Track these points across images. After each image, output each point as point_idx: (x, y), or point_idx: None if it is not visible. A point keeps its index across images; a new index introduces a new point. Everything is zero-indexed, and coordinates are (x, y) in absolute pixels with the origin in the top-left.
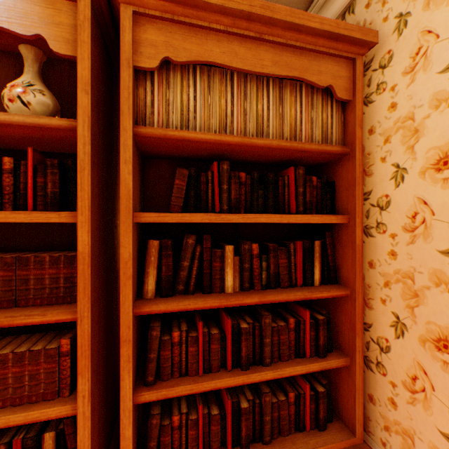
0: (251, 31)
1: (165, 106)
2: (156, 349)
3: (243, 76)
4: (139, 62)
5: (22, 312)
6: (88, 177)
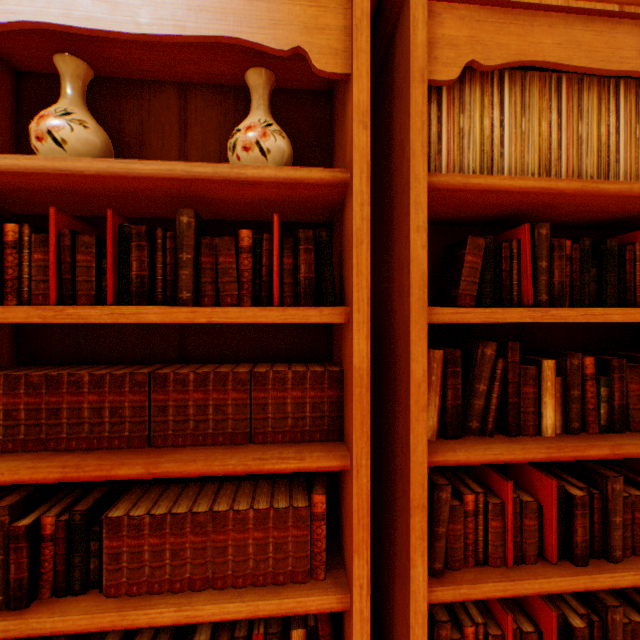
0: (607, 2)
1: (457, 139)
2: (445, 519)
3: (575, 80)
4: (431, 74)
5: (269, 453)
6: (365, 255)
